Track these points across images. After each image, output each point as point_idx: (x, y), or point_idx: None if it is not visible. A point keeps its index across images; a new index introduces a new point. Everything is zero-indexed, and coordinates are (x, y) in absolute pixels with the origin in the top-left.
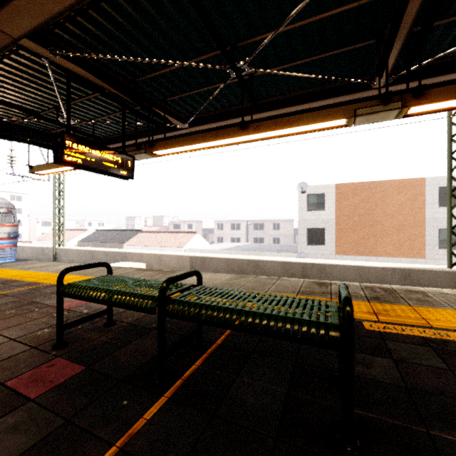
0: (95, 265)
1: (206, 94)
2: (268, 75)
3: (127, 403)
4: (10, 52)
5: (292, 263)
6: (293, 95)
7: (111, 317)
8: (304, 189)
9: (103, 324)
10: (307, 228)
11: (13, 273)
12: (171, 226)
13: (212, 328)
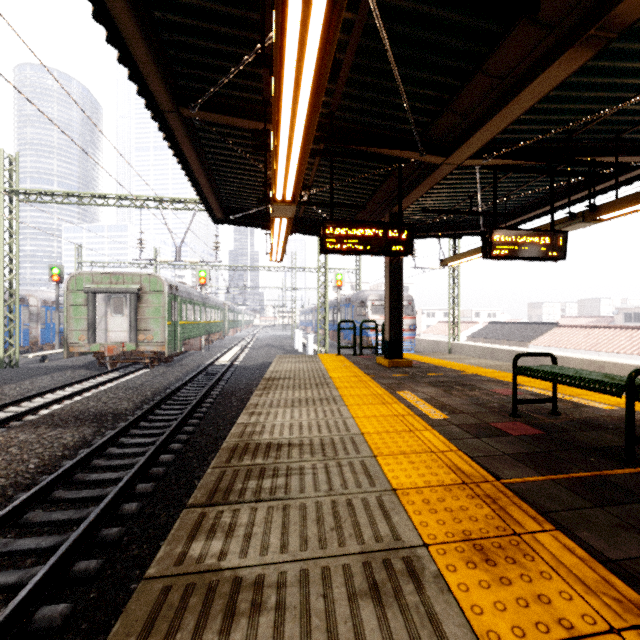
0: (541, 354)
1: None
2: None
3: (594, 461)
4: None
5: None
6: None
7: (556, 407)
8: None
9: (547, 412)
10: None
11: (435, 361)
12: (618, 317)
13: None
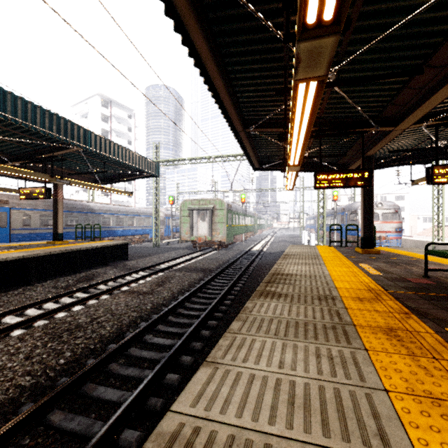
0: (445, 244)
1: None
2: None
3: None
4: None
5: None
6: None
7: None
8: None
9: None
10: None
11: (401, 252)
12: None
13: None
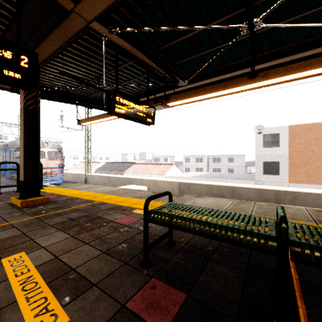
0: (164, 194)
1: (207, 56)
2: (266, 32)
3: None
4: (78, 37)
5: (266, 190)
6: (284, 48)
7: (172, 237)
8: (261, 130)
9: (166, 243)
10: (263, 161)
11: (72, 192)
12: (152, 160)
13: (269, 256)
